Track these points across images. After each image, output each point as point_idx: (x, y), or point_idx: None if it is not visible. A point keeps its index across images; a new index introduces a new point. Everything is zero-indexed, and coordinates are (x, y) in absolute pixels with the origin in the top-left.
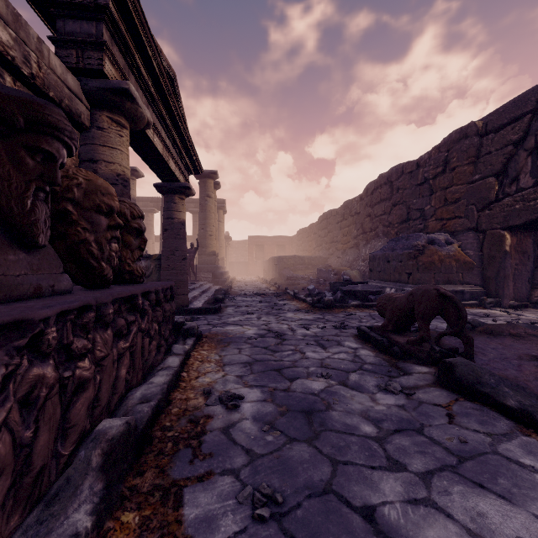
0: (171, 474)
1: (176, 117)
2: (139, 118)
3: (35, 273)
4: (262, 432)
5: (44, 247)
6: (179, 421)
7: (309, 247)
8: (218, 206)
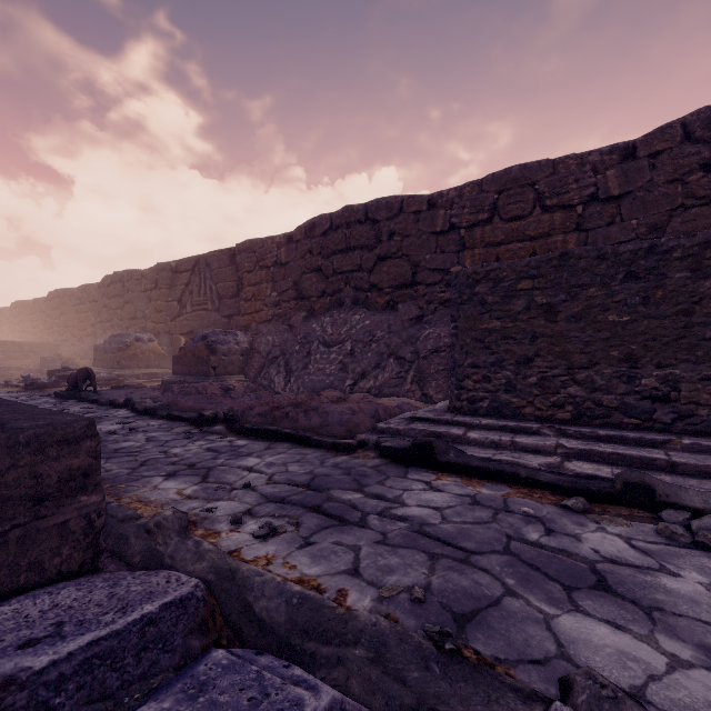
0: None
1: None
2: None
3: None
4: None
5: None
6: None
7: (34, 328)
8: None
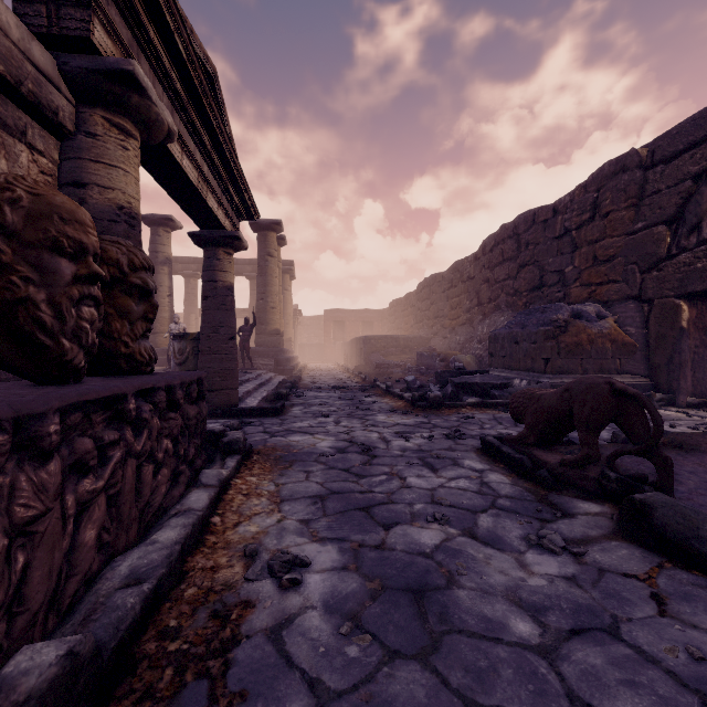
0: None
1: (217, 131)
2: (155, 123)
3: None
4: (340, 637)
5: None
6: (194, 616)
7: (405, 324)
8: (283, 269)
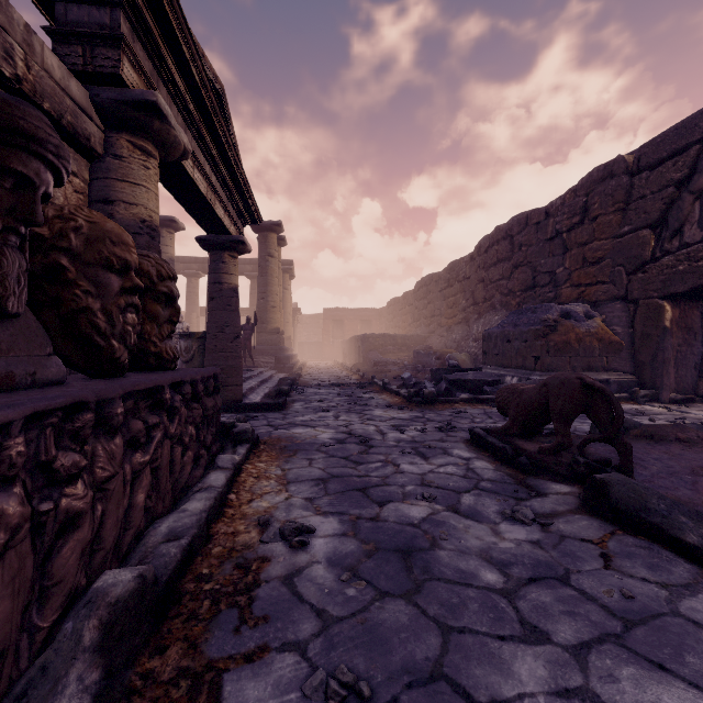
0: (205, 651)
1: (225, 145)
2: (173, 144)
3: (4, 355)
4: (341, 582)
5: (17, 316)
6: (222, 567)
7: (403, 323)
8: (283, 268)
